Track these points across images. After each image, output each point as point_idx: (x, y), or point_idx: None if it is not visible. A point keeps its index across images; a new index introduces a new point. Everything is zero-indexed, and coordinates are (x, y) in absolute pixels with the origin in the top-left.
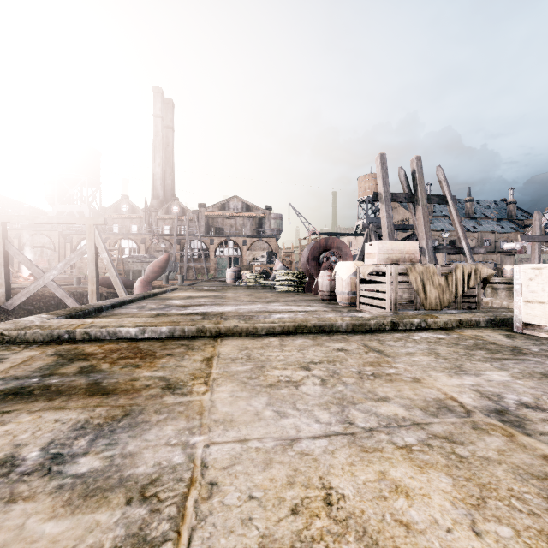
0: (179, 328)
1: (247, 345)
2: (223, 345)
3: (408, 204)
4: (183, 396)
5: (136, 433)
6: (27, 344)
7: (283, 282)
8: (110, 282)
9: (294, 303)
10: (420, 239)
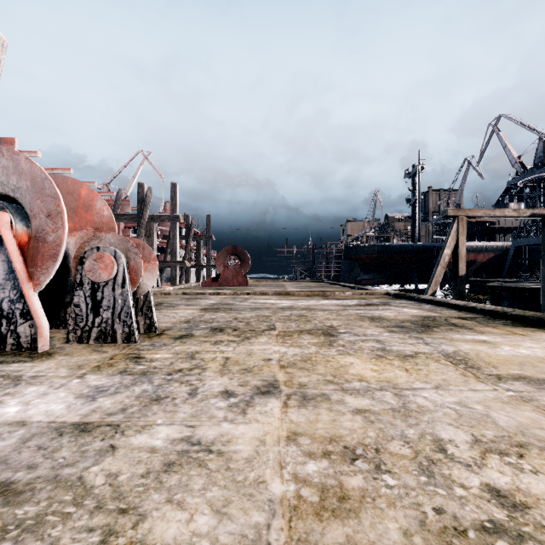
0: None
1: None
2: None
3: None
4: None
5: None
6: None
7: None
8: None
9: None
10: None
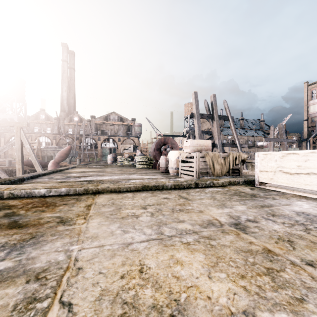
0: (73, 189)
1: (113, 197)
2: (99, 198)
3: (209, 120)
4: (70, 226)
5: (37, 247)
6: None
7: (141, 162)
8: (32, 163)
9: (146, 174)
10: (215, 139)
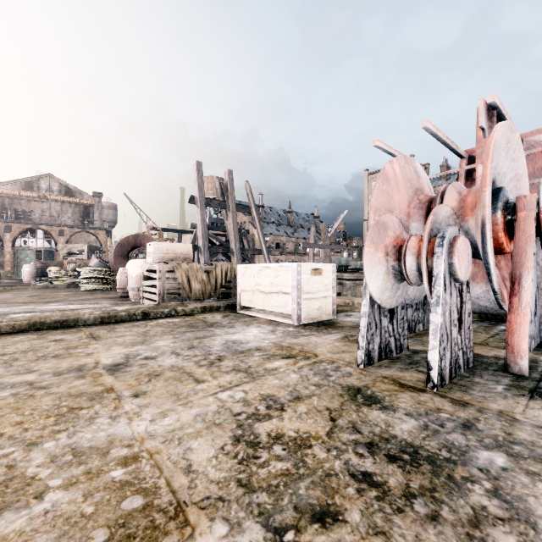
0: None
1: None
2: None
3: (222, 210)
4: None
5: None
6: None
7: (89, 279)
8: None
9: (81, 302)
10: (231, 241)
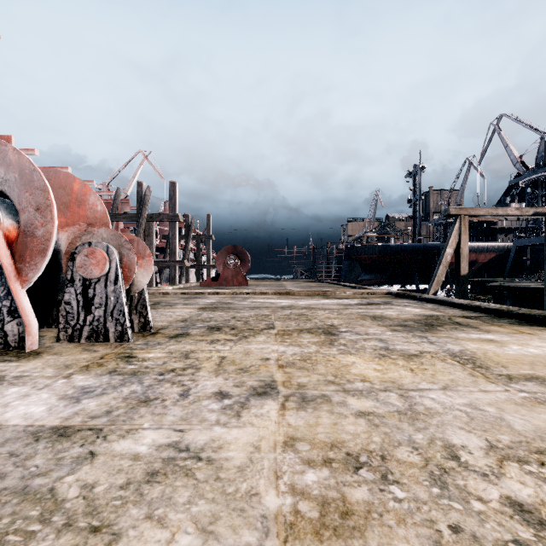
0: None
1: None
2: None
3: None
4: None
5: None
6: None
7: None
8: None
9: None
10: None
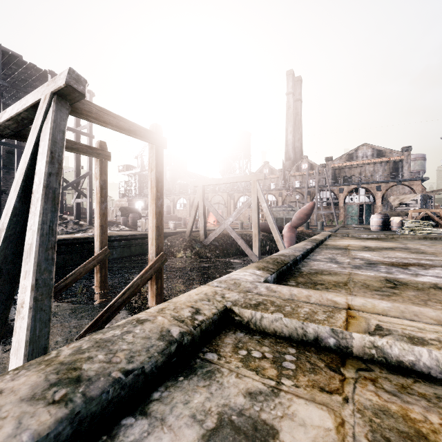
0: None
1: None
2: None
3: None
4: None
5: None
6: (271, 346)
7: None
8: (265, 227)
9: None
10: None
